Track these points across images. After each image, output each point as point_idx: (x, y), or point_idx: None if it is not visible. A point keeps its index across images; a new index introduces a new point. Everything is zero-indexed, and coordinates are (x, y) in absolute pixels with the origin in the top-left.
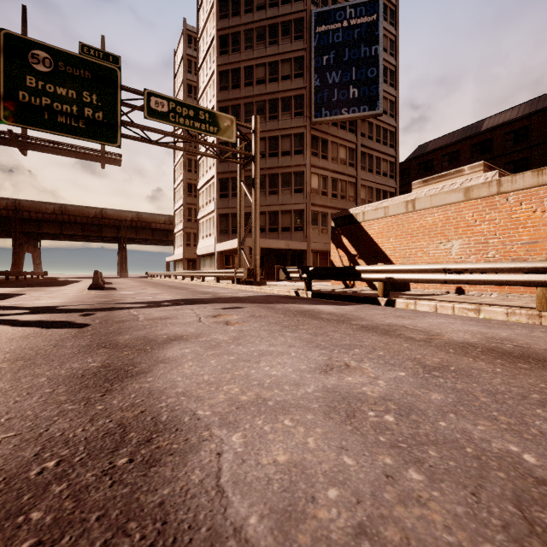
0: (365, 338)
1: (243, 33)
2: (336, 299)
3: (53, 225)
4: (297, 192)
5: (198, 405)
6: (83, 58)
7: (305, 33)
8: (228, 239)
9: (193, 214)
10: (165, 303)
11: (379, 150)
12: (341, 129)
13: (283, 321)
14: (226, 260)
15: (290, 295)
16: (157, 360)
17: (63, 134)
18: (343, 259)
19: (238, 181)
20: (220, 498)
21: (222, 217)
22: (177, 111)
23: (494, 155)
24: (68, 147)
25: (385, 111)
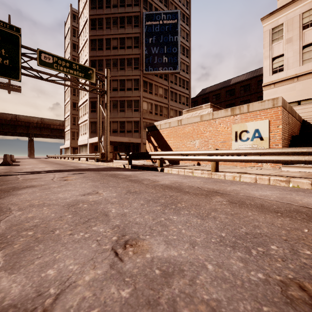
0: (122, 184)
1: (104, 19)
2: (141, 169)
3: None
4: (135, 111)
5: (14, 206)
6: None
7: (140, 24)
8: (96, 136)
9: (76, 120)
10: (42, 172)
11: (180, 91)
12: (160, 78)
13: (95, 178)
14: (95, 148)
15: (119, 167)
16: (11, 194)
17: None
18: (151, 148)
19: (98, 104)
20: None
21: (92, 123)
22: (58, 63)
23: (235, 97)
24: None
25: (183, 70)
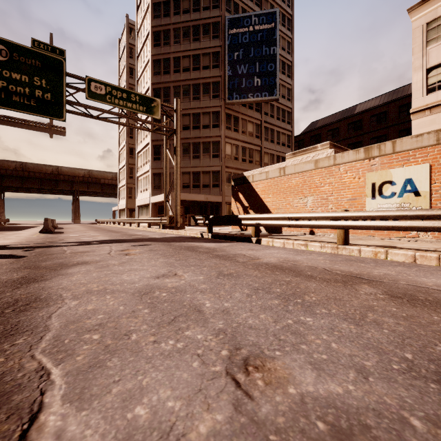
0: (207, 261)
1: (172, 31)
2: (226, 239)
3: (15, 179)
4: (214, 157)
5: (66, 292)
6: (34, 50)
7: (221, 34)
8: (160, 193)
9: (134, 172)
10: (94, 242)
11: (279, 126)
12: (249, 109)
13: (167, 253)
14: (159, 209)
15: (195, 236)
16: (59, 274)
17: (17, 110)
18: (239, 209)
19: (165, 148)
20: (47, 319)
21: (156, 176)
22: (113, 94)
23: (363, 132)
24: (21, 121)
25: (283, 96)
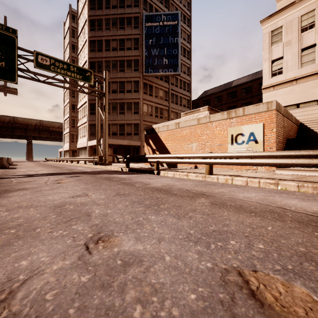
0: (114, 187)
1: (104, 20)
2: (138, 172)
3: None
4: (135, 113)
5: (2, 207)
6: None
7: (140, 25)
8: (95, 139)
9: (76, 123)
10: (37, 175)
11: (181, 93)
12: (160, 80)
13: (89, 181)
14: (94, 151)
15: (117, 170)
16: (2, 196)
17: None
18: (149, 151)
19: (97, 106)
20: None
21: (91, 126)
22: (56, 65)
23: (237, 99)
24: None
25: (184, 72)
